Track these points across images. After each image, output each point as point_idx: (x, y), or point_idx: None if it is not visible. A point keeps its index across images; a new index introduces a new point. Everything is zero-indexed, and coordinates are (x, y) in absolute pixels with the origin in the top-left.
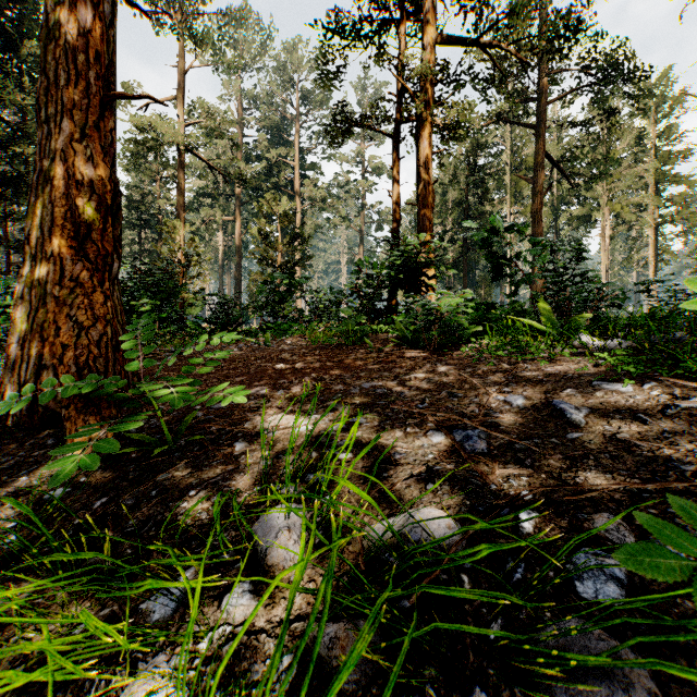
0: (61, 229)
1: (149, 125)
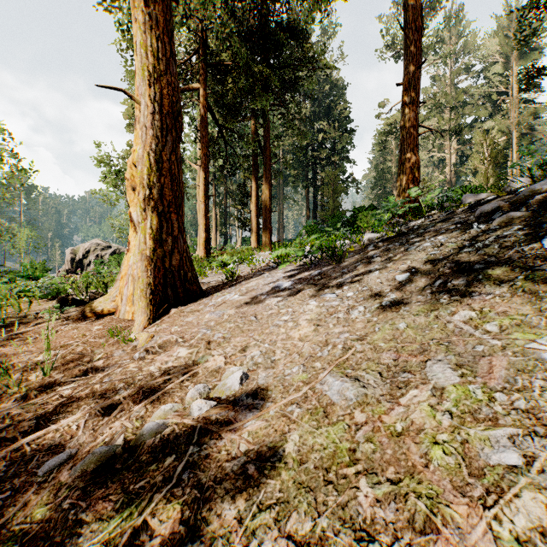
0: (408, 176)
1: (394, 121)
